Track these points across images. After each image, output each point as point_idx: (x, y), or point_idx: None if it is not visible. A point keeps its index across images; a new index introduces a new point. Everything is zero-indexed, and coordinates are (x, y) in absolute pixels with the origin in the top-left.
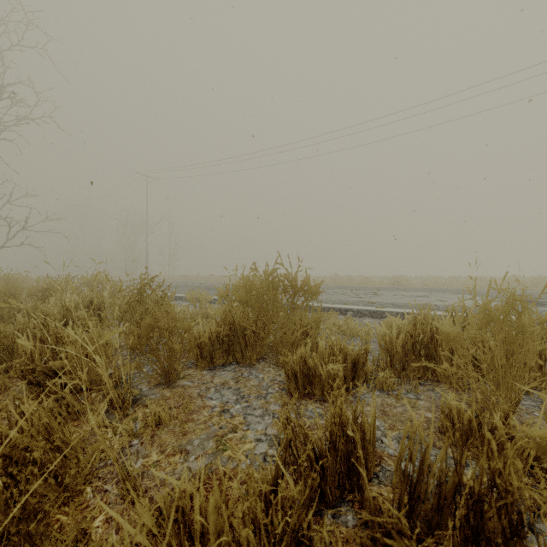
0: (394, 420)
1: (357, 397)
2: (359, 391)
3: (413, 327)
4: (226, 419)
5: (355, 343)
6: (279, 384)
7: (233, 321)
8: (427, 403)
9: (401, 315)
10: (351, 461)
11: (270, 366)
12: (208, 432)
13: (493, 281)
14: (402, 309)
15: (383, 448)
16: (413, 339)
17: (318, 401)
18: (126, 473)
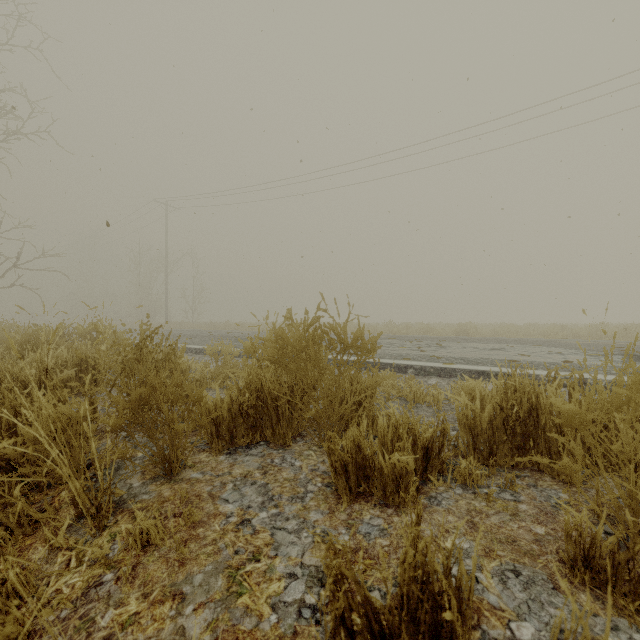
0: (490, 540)
1: (432, 497)
2: (434, 489)
3: (504, 397)
4: (246, 536)
5: (421, 412)
6: (323, 476)
7: (261, 387)
8: (532, 509)
9: (475, 374)
10: (440, 638)
11: (310, 447)
12: (218, 559)
13: (577, 330)
14: (477, 366)
15: (480, 592)
16: (504, 413)
17: (377, 505)
18: (86, 637)
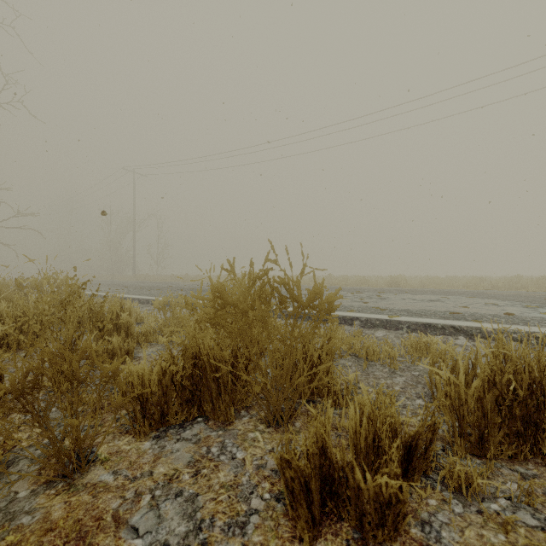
0: None
1: (425, 523)
2: (422, 504)
3: (498, 370)
4: None
5: (377, 372)
6: (272, 479)
7: (199, 353)
8: None
9: (421, 326)
10: None
11: (257, 426)
12: None
13: (496, 282)
14: (422, 319)
15: None
16: (499, 391)
17: (351, 543)
18: None
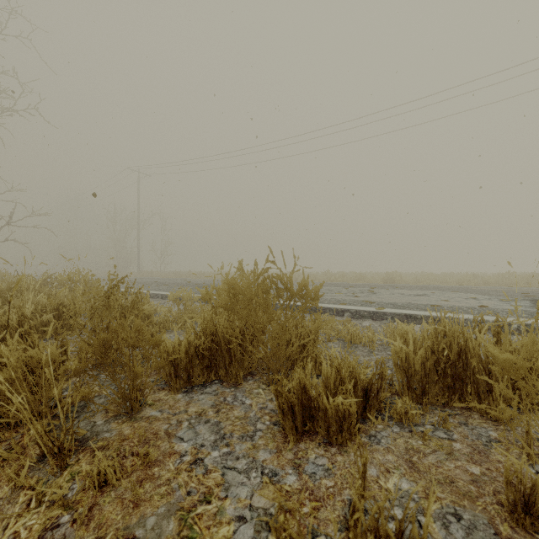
0: (429, 481)
1: (372, 436)
2: (373, 427)
3: (436, 341)
4: (198, 476)
5: (358, 352)
6: (271, 414)
7: (216, 331)
8: (466, 448)
9: (403, 317)
10: None
11: (260, 386)
12: (171, 500)
13: (487, 278)
14: (404, 310)
15: None
16: (436, 356)
17: (321, 444)
18: None
